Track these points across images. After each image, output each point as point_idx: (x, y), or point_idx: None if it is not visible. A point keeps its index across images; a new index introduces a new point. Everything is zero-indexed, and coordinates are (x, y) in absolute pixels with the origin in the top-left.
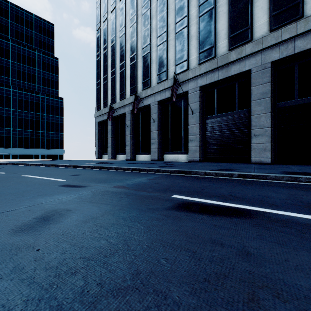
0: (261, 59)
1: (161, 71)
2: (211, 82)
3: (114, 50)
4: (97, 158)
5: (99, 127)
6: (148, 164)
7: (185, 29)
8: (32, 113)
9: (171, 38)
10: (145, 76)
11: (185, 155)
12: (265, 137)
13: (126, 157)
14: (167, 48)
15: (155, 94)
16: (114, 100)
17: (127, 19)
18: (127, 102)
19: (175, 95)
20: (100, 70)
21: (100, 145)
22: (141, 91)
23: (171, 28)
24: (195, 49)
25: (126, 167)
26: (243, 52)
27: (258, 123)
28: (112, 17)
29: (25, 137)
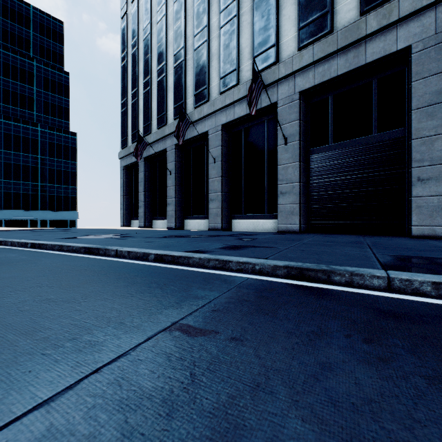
0: (434, 21)
1: (227, 71)
2: (322, 81)
3: (149, 45)
4: (122, 225)
5: (125, 174)
6: (202, 239)
7: None
8: (26, 155)
9: (246, 9)
10: (199, 82)
11: (270, 220)
12: None
13: (168, 224)
14: (238, 29)
15: (216, 112)
16: (148, 129)
17: None
18: (168, 130)
19: (256, 104)
20: (127, 81)
21: (128, 203)
22: (193, 110)
23: None
24: (291, 22)
25: (140, 250)
26: (393, 12)
27: (429, 154)
28: None
29: (15, 193)
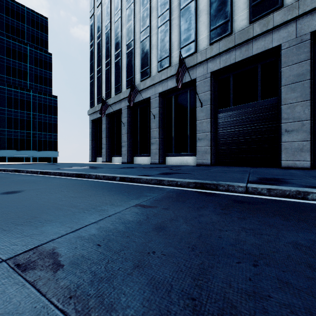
0: (295, 29)
1: (163, 57)
2: (225, 65)
3: (109, 37)
4: (90, 160)
5: (93, 125)
6: (147, 169)
7: (192, 3)
8: (22, 112)
9: (175, 16)
10: (144, 64)
11: (192, 157)
12: (301, 133)
13: (122, 160)
14: (170, 29)
15: (155, 84)
16: (109, 95)
17: (123, 1)
18: (123, 96)
19: (181, 81)
20: (93, 61)
21: (94, 146)
22: (139, 82)
23: (175, 4)
24: (205, 26)
25: (110, 175)
26: (270, 22)
27: (292, 114)
28: (107, 0)
29: (14, 138)
